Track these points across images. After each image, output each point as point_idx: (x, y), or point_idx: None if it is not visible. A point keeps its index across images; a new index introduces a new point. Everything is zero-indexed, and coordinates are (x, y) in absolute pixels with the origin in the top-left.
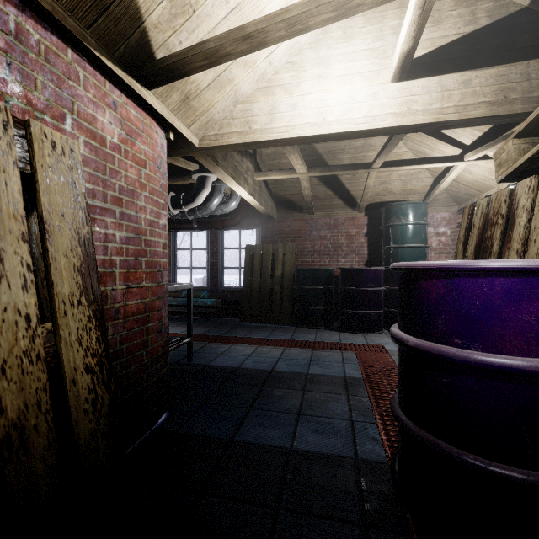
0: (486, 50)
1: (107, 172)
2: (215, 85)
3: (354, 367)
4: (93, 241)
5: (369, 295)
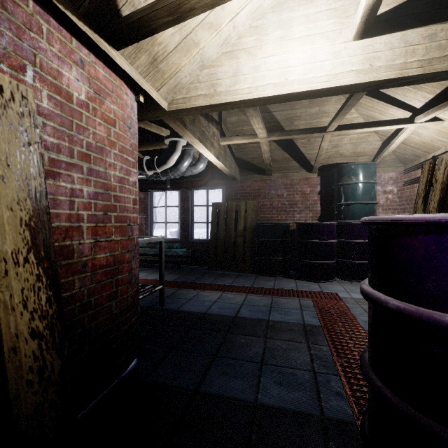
0: None
1: (73, 127)
2: (181, 48)
3: (312, 314)
4: (46, 193)
5: (322, 247)
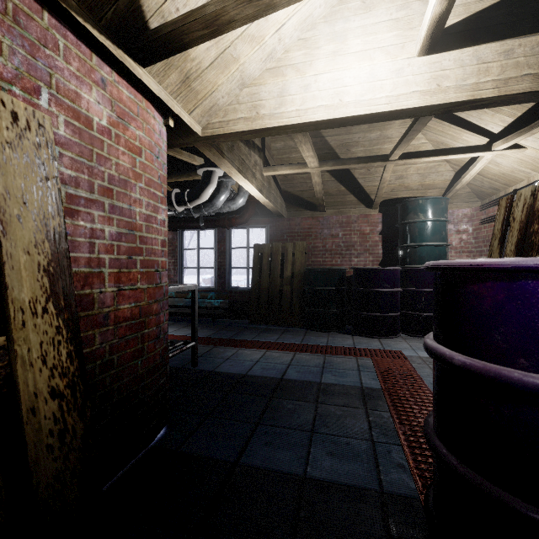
0: (531, 14)
1: (94, 158)
2: (218, 64)
3: (372, 376)
4: (66, 235)
5: (384, 296)
